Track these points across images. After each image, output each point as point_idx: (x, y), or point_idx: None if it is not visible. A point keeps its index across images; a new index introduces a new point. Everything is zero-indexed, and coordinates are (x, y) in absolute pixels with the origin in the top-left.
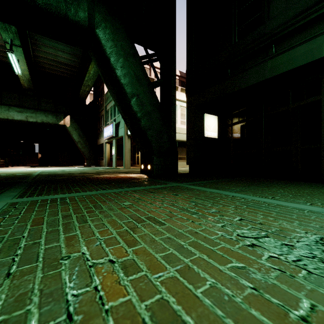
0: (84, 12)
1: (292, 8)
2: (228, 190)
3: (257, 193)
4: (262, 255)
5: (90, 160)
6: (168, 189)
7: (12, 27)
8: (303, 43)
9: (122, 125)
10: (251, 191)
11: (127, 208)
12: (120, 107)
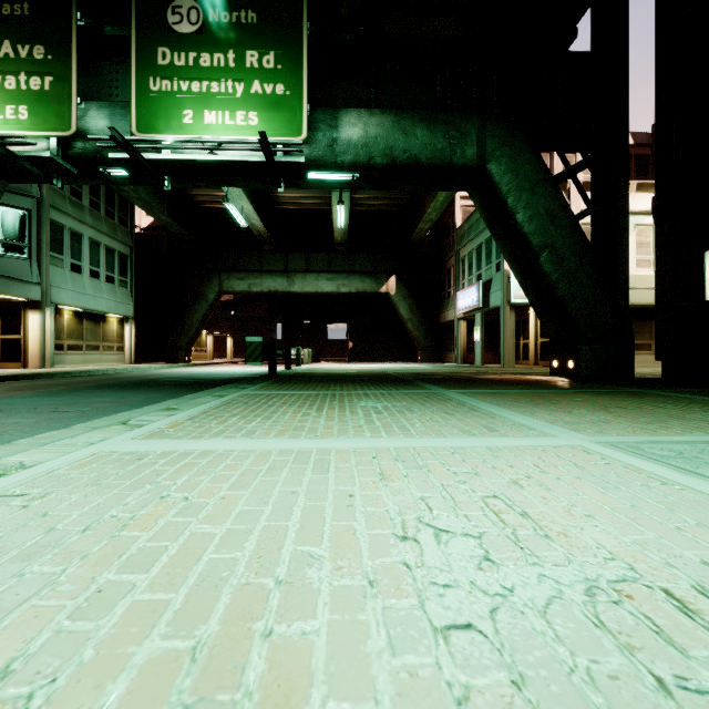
0: (472, 147)
1: None
2: None
3: None
4: None
5: (428, 351)
6: (625, 394)
7: None
8: None
9: (498, 285)
10: None
11: (584, 401)
12: (515, 267)
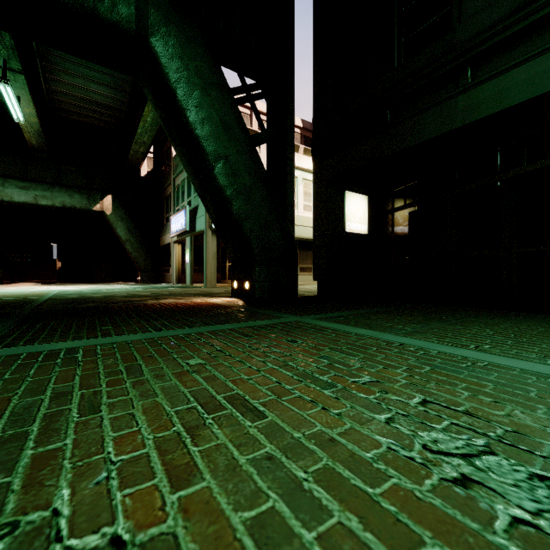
0: (129, 6)
1: (504, 0)
2: (391, 331)
3: (445, 337)
4: (495, 515)
5: (148, 272)
6: (279, 329)
7: (6, 37)
8: (523, 63)
9: (202, 211)
10: (433, 333)
11: (193, 374)
12: (195, 179)
